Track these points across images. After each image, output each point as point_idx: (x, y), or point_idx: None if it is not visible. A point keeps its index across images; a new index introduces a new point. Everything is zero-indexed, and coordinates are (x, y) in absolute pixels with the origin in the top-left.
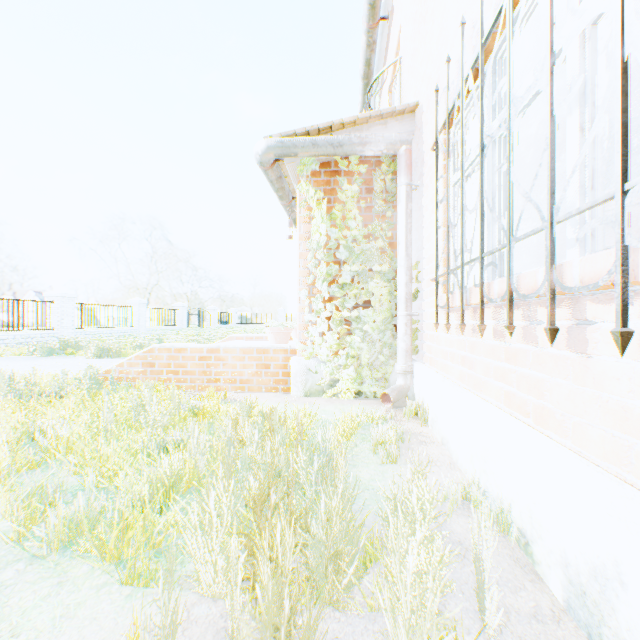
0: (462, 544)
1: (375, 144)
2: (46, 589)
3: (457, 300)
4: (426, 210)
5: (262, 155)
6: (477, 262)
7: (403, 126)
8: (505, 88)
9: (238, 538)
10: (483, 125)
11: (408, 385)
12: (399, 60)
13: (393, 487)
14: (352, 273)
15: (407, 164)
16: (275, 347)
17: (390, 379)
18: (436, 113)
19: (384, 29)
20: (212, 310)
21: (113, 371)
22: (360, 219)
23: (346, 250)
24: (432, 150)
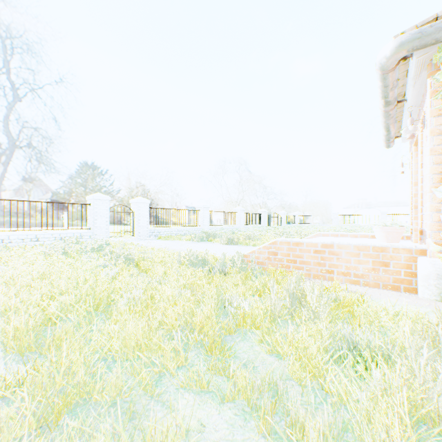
0: None
1: None
2: None
3: None
4: None
5: (390, 56)
6: None
7: None
8: None
9: None
10: None
11: None
12: None
13: None
14: None
15: None
16: (395, 246)
17: None
18: None
19: None
20: (282, 214)
21: (252, 257)
22: None
23: None
24: None
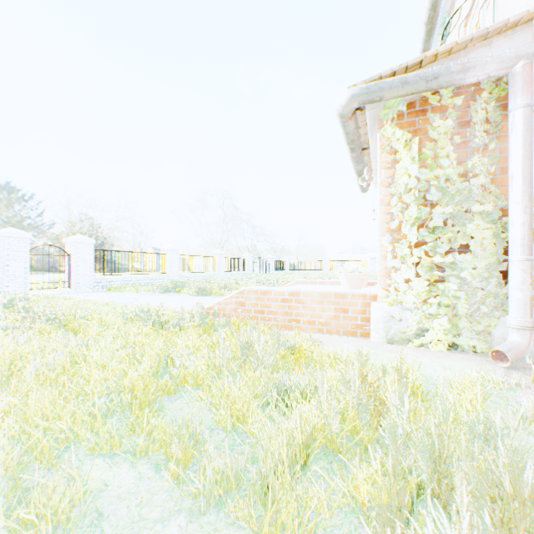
0: None
1: (480, 67)
2: None
3: None
4: None
5: (344, 106)
6: None
7: (514, 41)
8: None
9: None
10: None
11: (527, 343)
12: None
13: None
14: (444, 215)
15: (525, 82)
16: (353, 292)
17: (493, 333)
18: None
19: None
20: (270, 259)
21: (215, 308)
22: (453, 156)
23: (437, 191)
24: None
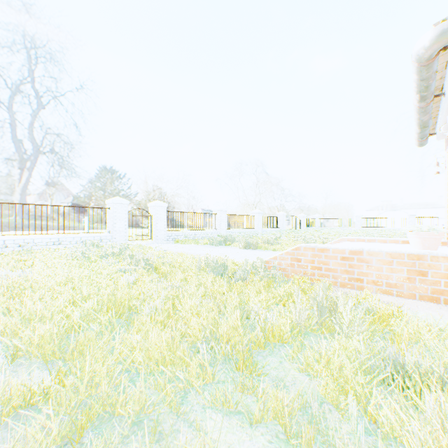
0: None
1: None
2: None
3: None
4: None
5: (429, 46)
6: None
7: None
8: None
9: None
10: None
11: None
12: None
13: None
14: None
15: None
16: (433, 254)
17: None
18: None
19: None
20: (301, 217)
21: (274, 263)
22: None
23: None
24: None
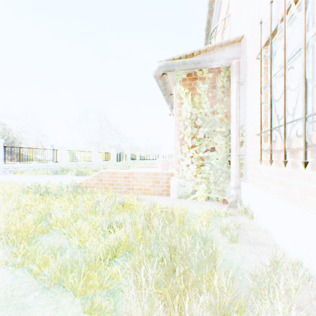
0: (302, 309)
1: (218, 60)
2: (49, 312)
3: (278, 146)
4: (249, 95)
5: (156, 71)
6: (300, 121)
7: (233, 50)
8: (315, 10)
9: (158, 297)
10: (306, 32)
11: (237, 194)
12: (229, 16)
13: (255, 268)
14: (204, 132)
15: (237, 70)
16: (162, 172)
17: (226, 190)
18: (260, 36)
19: (218, 2)
20: (127, 153)
21: (83, 183)
22: (208, 103)
23: (201, 120)
24: (256, 59)
